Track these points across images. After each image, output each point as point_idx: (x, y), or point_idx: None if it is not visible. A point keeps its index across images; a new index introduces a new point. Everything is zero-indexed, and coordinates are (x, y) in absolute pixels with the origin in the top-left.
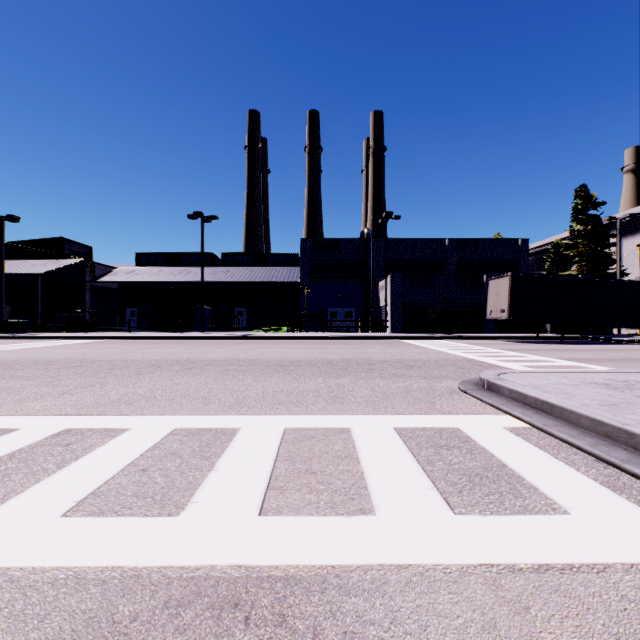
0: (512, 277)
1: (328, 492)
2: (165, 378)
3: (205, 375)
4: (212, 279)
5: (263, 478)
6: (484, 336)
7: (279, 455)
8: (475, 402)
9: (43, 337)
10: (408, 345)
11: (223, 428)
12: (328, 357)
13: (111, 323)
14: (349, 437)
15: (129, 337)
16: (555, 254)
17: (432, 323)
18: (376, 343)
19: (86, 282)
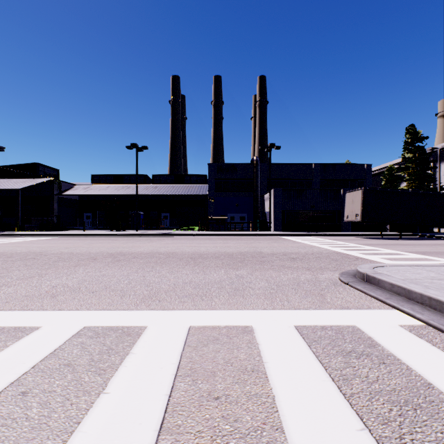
0: (364, 190)
1: (235, 439)
2: (96, 270)
3: (129, 267)
4: (145, 193)
5: (158, 409)
6: (342, 234)
7: (180, 367)
8: (360, 295)
9: (19, 234)
10: (288, 241)
11: (130, 327)
12: (228, 250)
13: (73, 224)
14: (253, 339)
15: (82, 234)
16: (389, 175)
17: (303, 224)
18: (263, 239)
19: (54, 195)
